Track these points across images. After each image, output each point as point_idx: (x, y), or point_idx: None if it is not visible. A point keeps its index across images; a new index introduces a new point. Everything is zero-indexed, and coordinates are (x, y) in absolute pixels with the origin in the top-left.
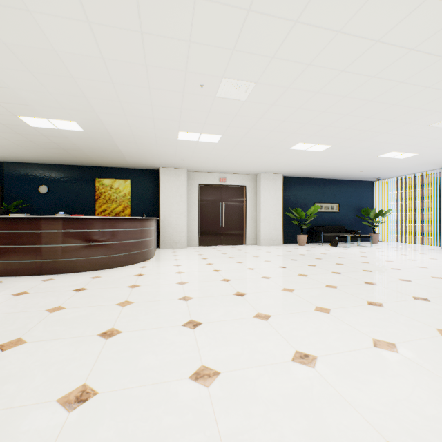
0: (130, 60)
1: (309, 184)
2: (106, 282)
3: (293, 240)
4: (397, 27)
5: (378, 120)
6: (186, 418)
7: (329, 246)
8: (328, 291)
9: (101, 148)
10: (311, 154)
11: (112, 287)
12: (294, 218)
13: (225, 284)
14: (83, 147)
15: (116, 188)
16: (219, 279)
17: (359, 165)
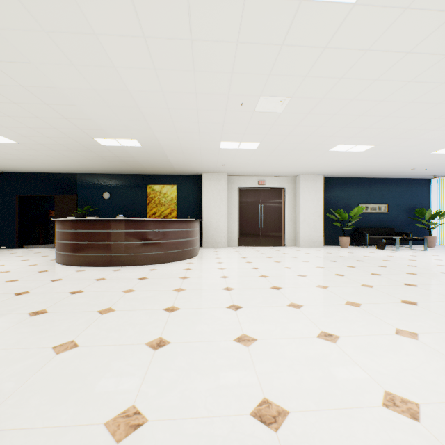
0: (183, 91)
1: (353, 184)
2: (161, 273)
3: (334, 242)
4: (427, 39)
5: (424, 118)
6: (232, 362)
7: (375, 249)
8: (362, 290)
9: (154, 159)
10: (353, 154)
11: (167, 278)
12: (336, 220)
13: (263, 279)
14: (140, 159)
15: (164, 193)
16: (258, 275)
17: (409, 163)
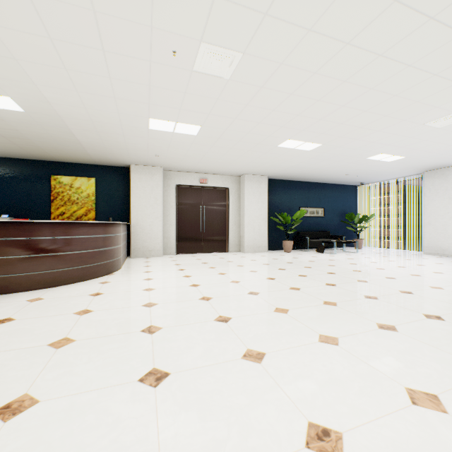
0: None
1: (295, 187)
2: (46, 306)
3: (278, 246)
4: None
5: (375, 115)
6: None
7: (315, 252)
8: (328, 311)
9: (54, 136)
10: (300, 153)
11: (52, 315)
12: (279, 223)
13: (205, 304)
14: (30, 135)
15: (77, 188)
16: (198, 297)
17: (346, 168)
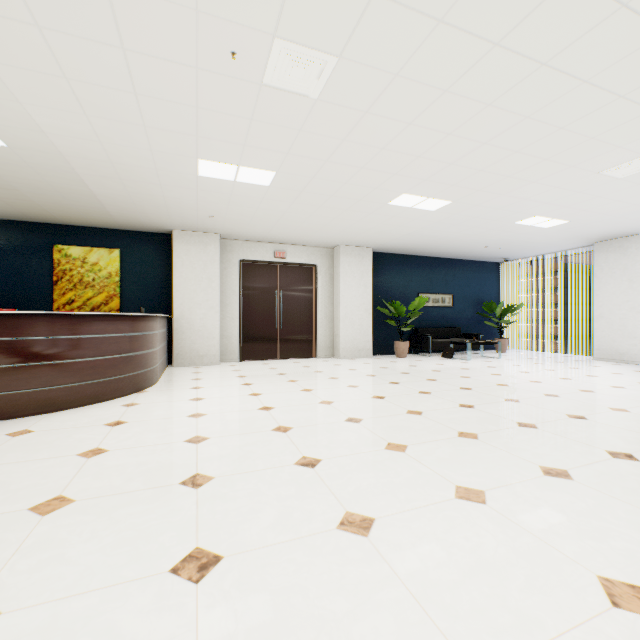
0: None
1: (411, 264)
2: (36, 444)
3: (387, 349)
4: None
5: (530, 158)
6: None
7: (441, 357)
8: (466, 447)
9: (55, 186)
10: (419, 215)
11: (42, 458)
12: (389, 316)
13: (280, 438)
14: (18, 183)
15: (93, 264)
16: (271, 427)
17: (485, 236)
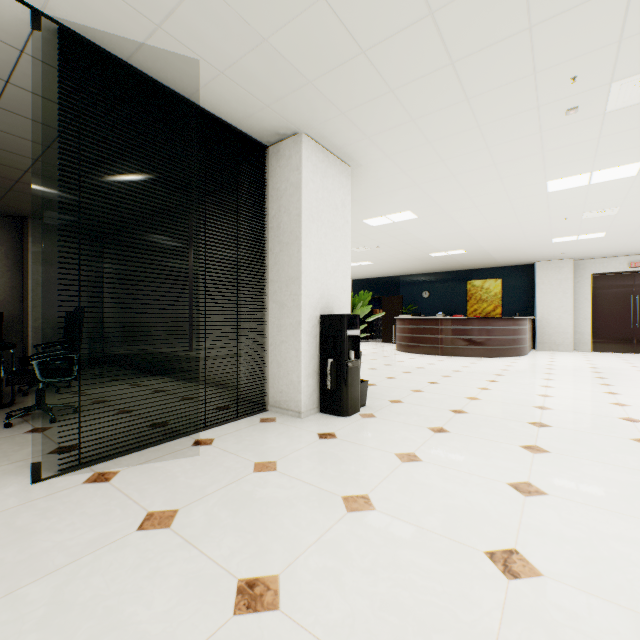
0: (507, 223)
1: None
2: (487, 362)
3: None
4: None
5: None
6: (533, 388)
7: None
8: None
9: (476, 258)
10: None
11: (493, 364)
12: None
13: (592, 373)
14: (462, 260)
15: (486, 289)
16: (590, 371)
17: None
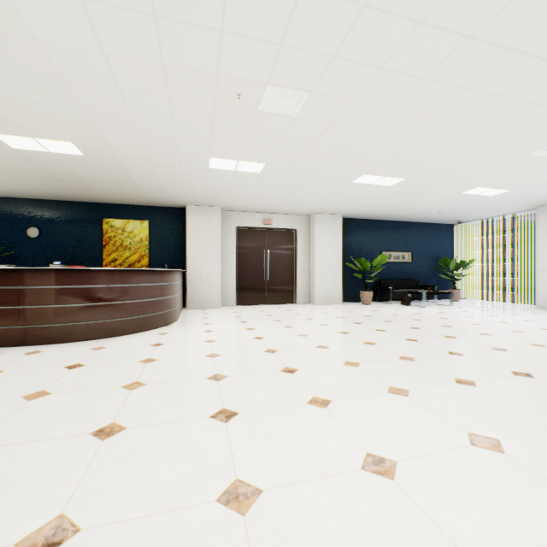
0: (141, 56)
1: (375, 227)
2: (111, 355)
3: (355, 298)
4: (497, 17)
5: (464, 146)
6: None
7: (400, 305)
8: (403, 365)
9: (109, 178)
10: (379, 189)
11: (119, 362)
12: (356, 270)
13: (270, 356)
14: (85, 177)
15: (130, 232)
16: (263, 349)
17: (437, 204)
